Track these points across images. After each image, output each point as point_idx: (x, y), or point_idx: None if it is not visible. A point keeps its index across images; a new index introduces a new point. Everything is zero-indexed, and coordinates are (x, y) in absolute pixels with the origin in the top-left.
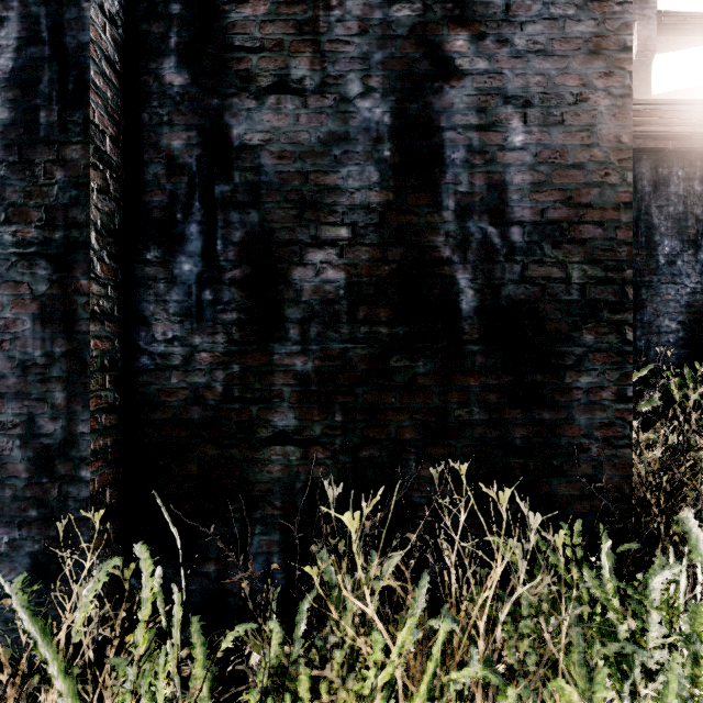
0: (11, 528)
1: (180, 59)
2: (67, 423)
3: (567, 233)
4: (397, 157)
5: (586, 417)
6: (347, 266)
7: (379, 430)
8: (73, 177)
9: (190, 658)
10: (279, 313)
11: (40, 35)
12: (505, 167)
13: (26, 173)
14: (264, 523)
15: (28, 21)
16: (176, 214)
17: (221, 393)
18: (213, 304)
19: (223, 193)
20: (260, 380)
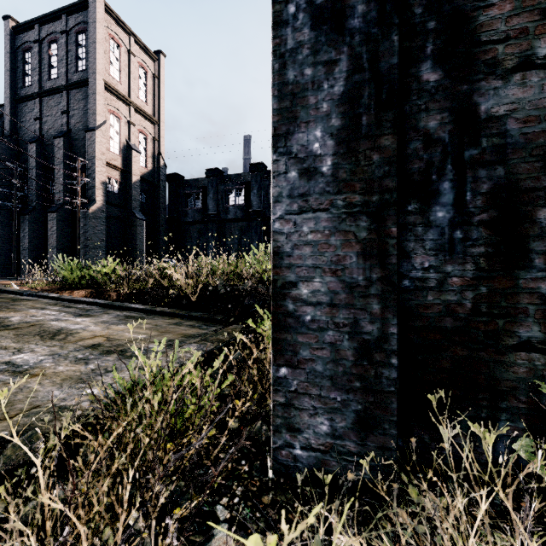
0: (342, 392)
1: (435, 61)
2: (381, 326)
3: None
4: None
5: None
6: None
7: None
8: (385, 158)
9: (473, 506)
10: (524, 246)
11: (361, 66)
12: None
13: (352, 159)
14: (509, 412)
15: (353, 58)
16: (431, 176)
17: (470, 309)
18: (463, 241)
19: (472, 156)
20: (506, 299)
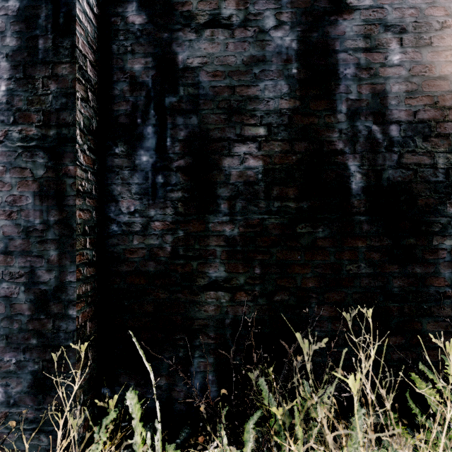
0: (18, 353)
1: (140, 4)
2: (59, 274)
3: (434, 129)
4: (302, 74)
5: (449, 272)
6: (264, 156)
7: (288, 280)
8: (63, 88)
9: None
10: (213, 192)
11: None
12: (386, 79)
13: (29, 86)
14: (201, 349)
15: None
16: (136, 119)
17: (170, 252)
18: (164, 186)
19: (171, 103)
20: (199, 242)
